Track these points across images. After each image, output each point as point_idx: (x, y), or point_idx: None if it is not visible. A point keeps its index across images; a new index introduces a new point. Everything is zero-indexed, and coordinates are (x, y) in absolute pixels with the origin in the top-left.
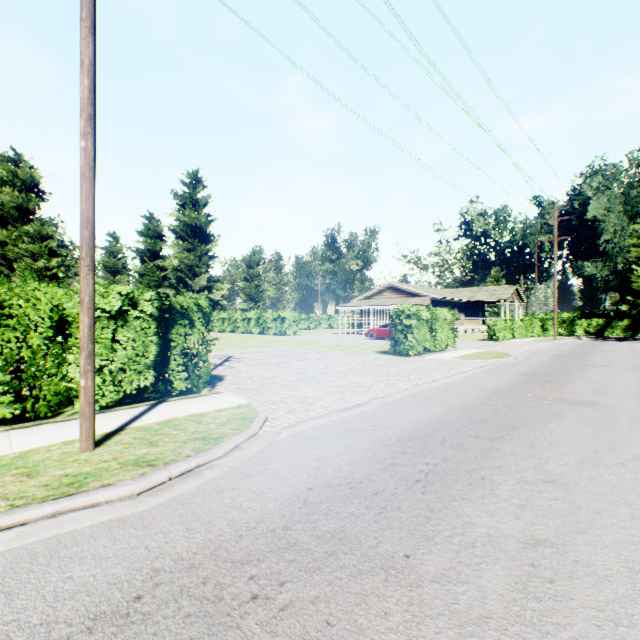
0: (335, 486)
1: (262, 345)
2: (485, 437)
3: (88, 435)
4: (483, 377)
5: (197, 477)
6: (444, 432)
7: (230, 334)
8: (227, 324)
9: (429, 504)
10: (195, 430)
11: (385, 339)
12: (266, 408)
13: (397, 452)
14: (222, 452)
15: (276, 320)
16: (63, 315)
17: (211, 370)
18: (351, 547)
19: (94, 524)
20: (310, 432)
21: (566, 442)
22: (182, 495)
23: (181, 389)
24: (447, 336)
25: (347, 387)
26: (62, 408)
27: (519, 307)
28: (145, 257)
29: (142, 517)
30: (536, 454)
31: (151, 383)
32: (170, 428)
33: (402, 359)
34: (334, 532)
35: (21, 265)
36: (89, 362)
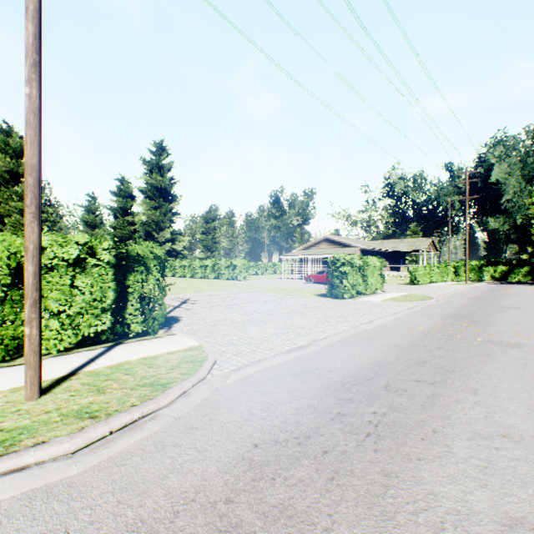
0: (282, 442)
1: (216, 289)
2: (427, 381)
3: (33, 384)
4: (412, 318)
5: (139, 430)
6: (386, 376)
7: (190, 279)
8: (187, 270)
9: (384, 466)
10: (145, 375)
11: (322, 283)
12: (216, 350)
13: (343, 399)
14: (168, 400)
15: (229, 267)
16: (21, 263)
17: (166, 313)
18: (302, 530)
19: (15, 496)
20: (257, 376)
21: (507, 387)
22: (120, 453)
23: (138, 331)
24: (376, 281)
25: (291, 328)
26: (21, 351)
27: (434, 256)
28: (118, 214)
29: (71, 484)
30: (482, 401)
31: (109, 326)
32: (121, 372)
33: (338, 301)
34: (282, 507)
35: (11, 220)
36: (34, 310)
